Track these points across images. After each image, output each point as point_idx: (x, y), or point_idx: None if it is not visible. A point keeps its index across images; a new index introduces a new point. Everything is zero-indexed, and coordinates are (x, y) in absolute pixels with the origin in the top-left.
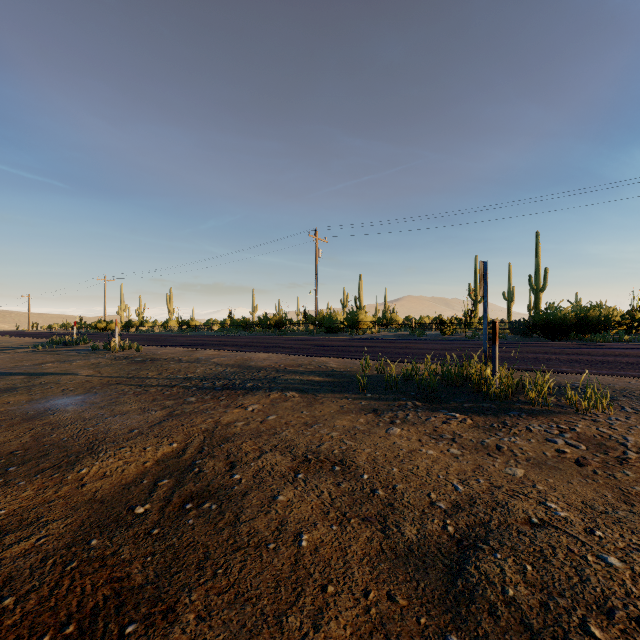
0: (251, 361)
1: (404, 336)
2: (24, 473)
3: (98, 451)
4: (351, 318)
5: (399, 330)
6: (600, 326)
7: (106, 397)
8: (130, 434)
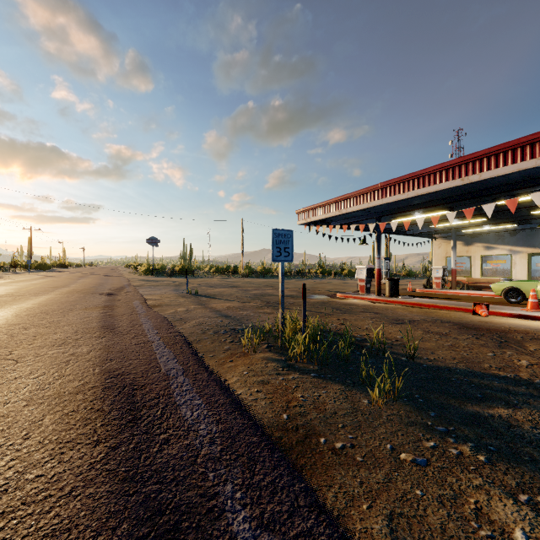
0: None
1: None
2: None
3: None
4: None
5: None
6: None
7: None
8: None
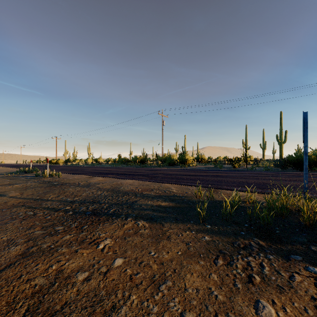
0: (121, 186)
1: (211, 168)
2: None
3: None
4: (181, 158)
5: (207, 164)
6: None
7: None
8: None
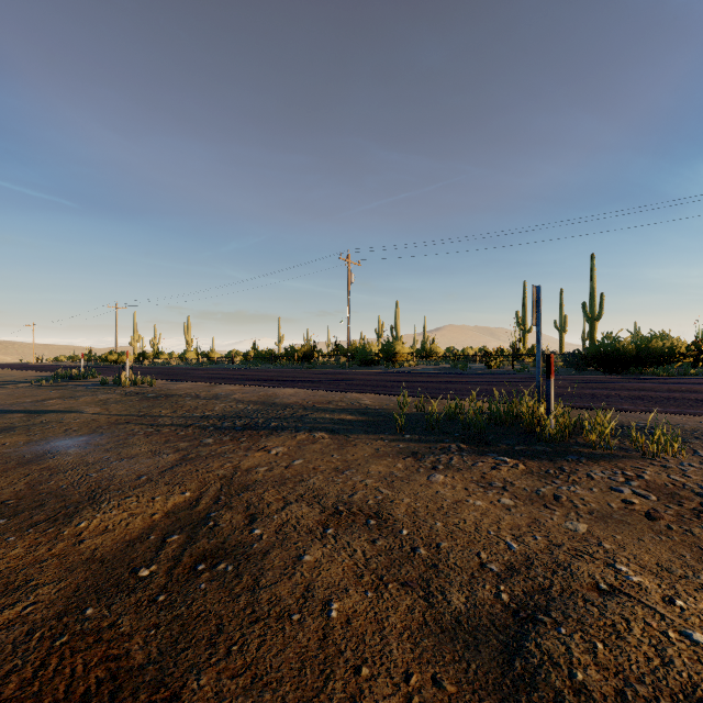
0: (276, 397)
1: (445, 369)
2: (15, 527)
3: (100, 501)
4: (387, 349)
5: (440, 363)
6: (663, 358)
7: (113, 438)
8: (138, 481)
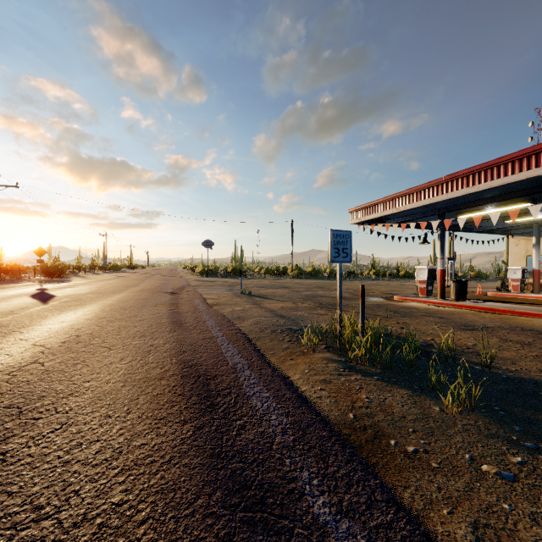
0: None
1: None
2: None
3: None
4: None
5: None
6: None
7: None
8: None
